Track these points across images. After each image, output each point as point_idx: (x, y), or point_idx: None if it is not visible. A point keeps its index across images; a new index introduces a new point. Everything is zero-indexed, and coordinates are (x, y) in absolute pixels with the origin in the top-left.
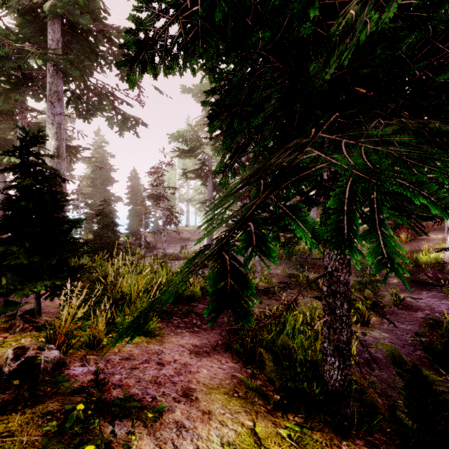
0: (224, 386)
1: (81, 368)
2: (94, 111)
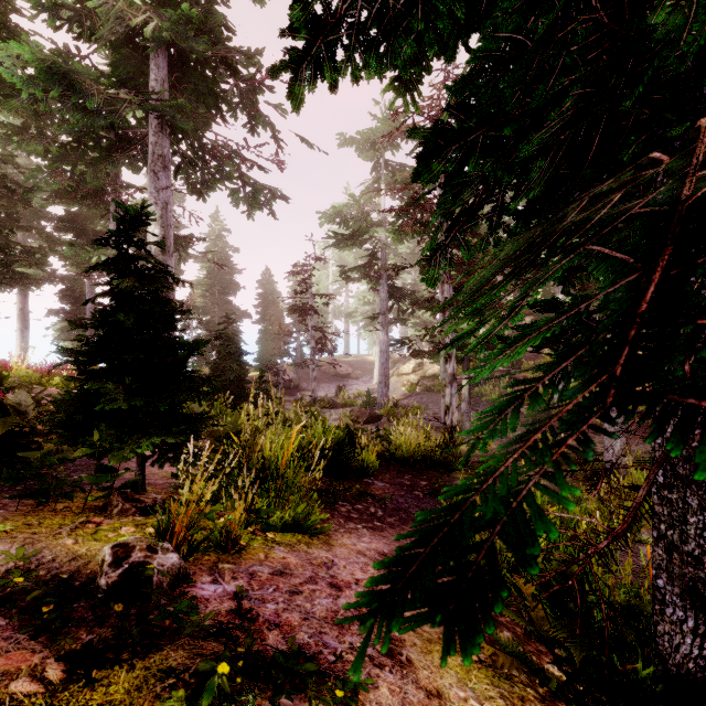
0: None
1: (212, 587)
2: (212, 182)
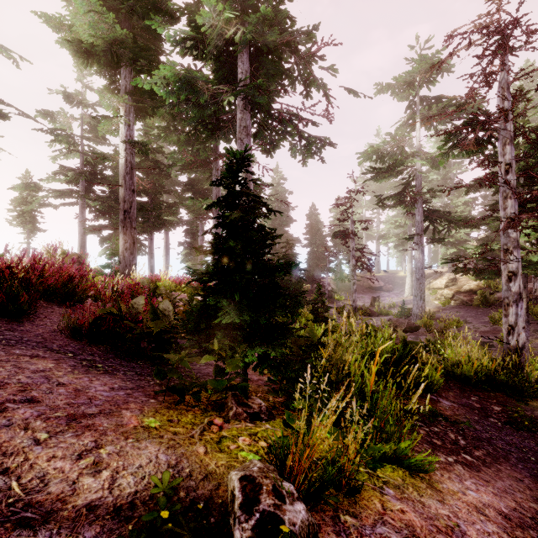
0: None
1: None
2: (277, 142)
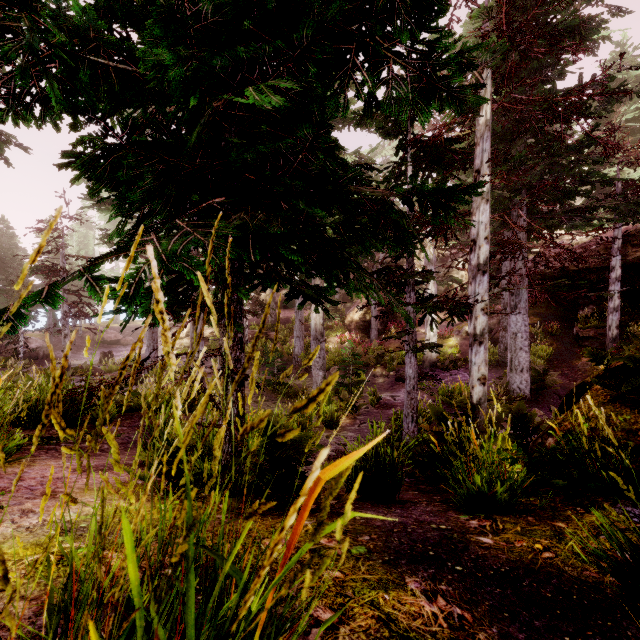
0: None
1: None
2: None
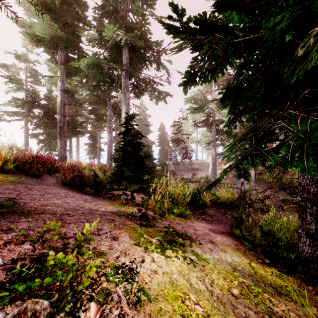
0: (231, 246)
1: (162, 221)
2: (142, 92)
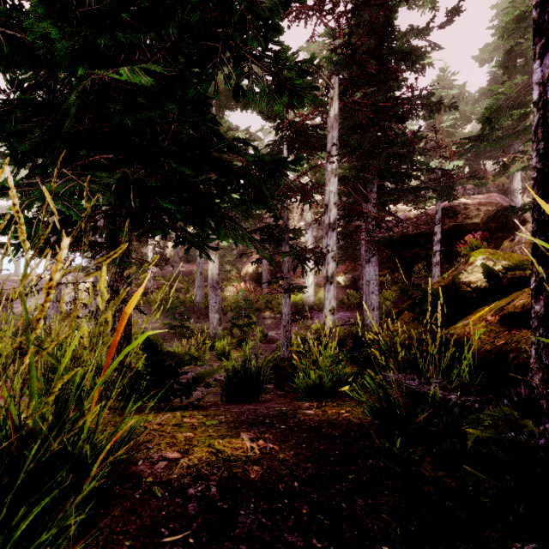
0: None
1: None
2: None
